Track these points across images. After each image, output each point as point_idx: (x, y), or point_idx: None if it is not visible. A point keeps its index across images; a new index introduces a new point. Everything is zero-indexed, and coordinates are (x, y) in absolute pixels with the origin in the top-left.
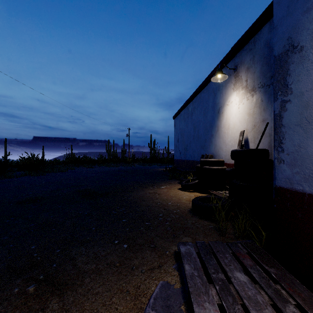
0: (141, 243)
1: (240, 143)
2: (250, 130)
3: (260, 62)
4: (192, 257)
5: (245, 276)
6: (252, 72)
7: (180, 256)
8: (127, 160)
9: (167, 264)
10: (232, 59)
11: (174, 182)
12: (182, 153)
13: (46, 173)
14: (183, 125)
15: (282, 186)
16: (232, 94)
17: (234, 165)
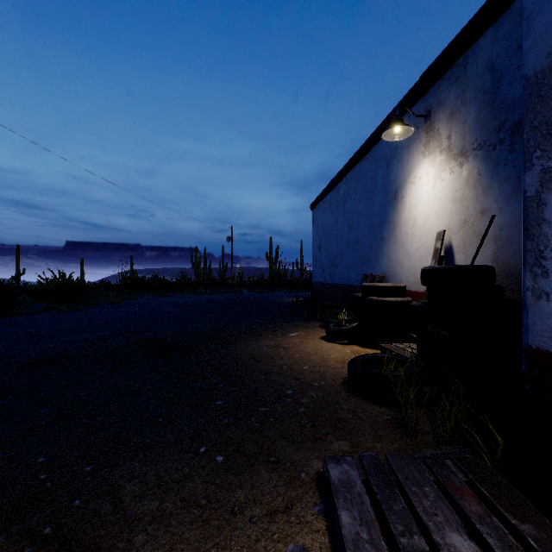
0: (250, 452)
1: (438, 253)
2: (457, 229)
3: (477, 101)
4: (355, 493)
5: (471, 542)
6: (460, 120)
7: (329, 487)
8: (229, 282)
9: (303, 502)
10: (420, 98)
11: (313, 324)
12: (327, 271)
13: (86, 307)
14: (328, 221)
15: (545, 348)
16: (420, 162)
17: (429, 295)
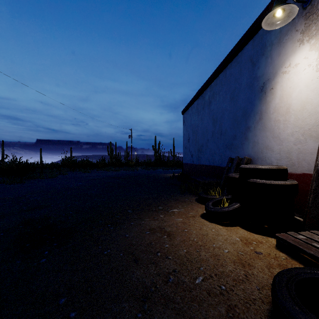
0: None
1: None
2: None
3: None
4: None
5: None
6: None
7: None
8: (129, 163)
9: None
10: None
11: (189, 198)
12: (195, 155)
13: (31, 180)
14: (195, 120)
15: None
16: (296, 50)
17: None
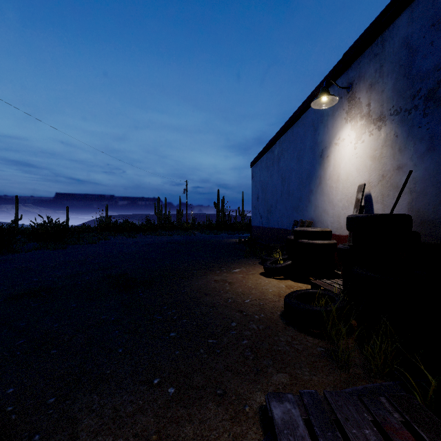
0: (199, 384)
1: (359, 203)
2: (375, 183)
3: (394, 73)
4: (299, 435)
5: None
6: (379, 90)
7: (272, 425)
8: (184, 226)
9: (247, 439)
10: (343, 73)
11: (253, 261)
12: (264, 217)
13: (69, 246)
14: (265, 176)
15: None
16: (343, 127)
17: (353, 239)
